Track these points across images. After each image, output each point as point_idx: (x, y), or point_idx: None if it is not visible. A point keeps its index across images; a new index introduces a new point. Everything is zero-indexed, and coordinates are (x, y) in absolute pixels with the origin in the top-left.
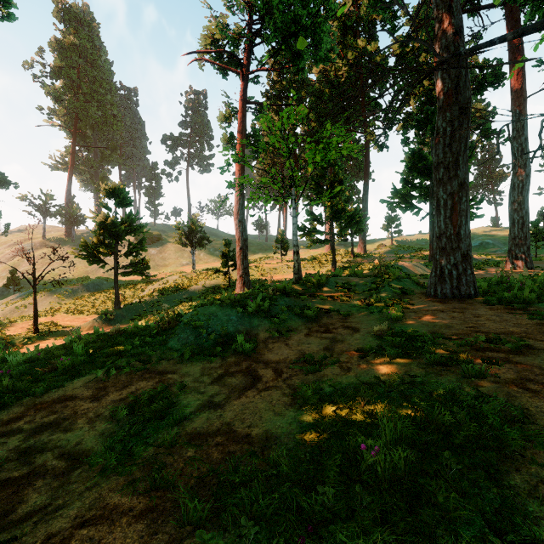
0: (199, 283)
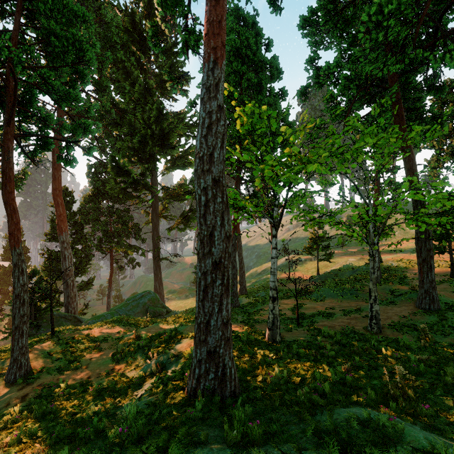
0: (360, 267)
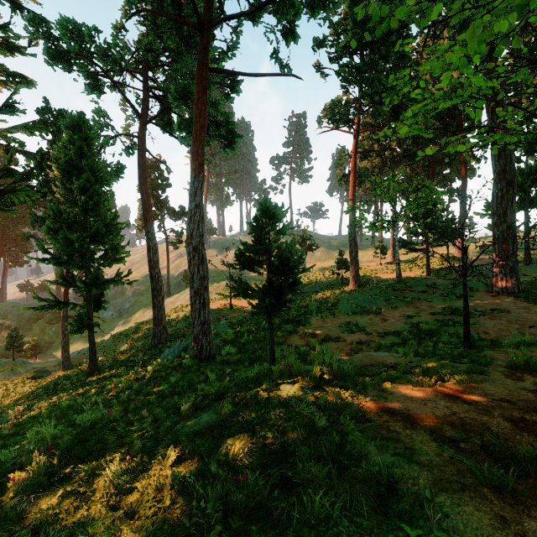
0: (318, 281)
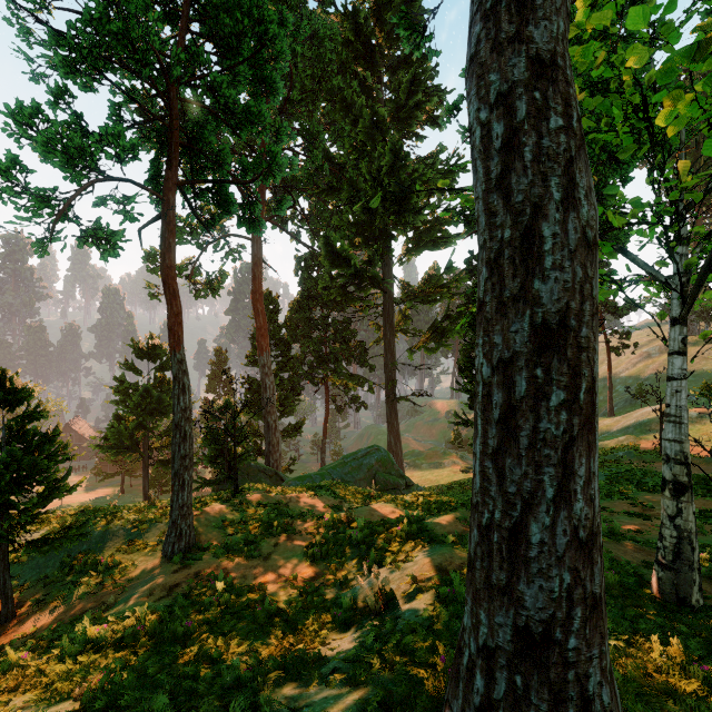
0: None
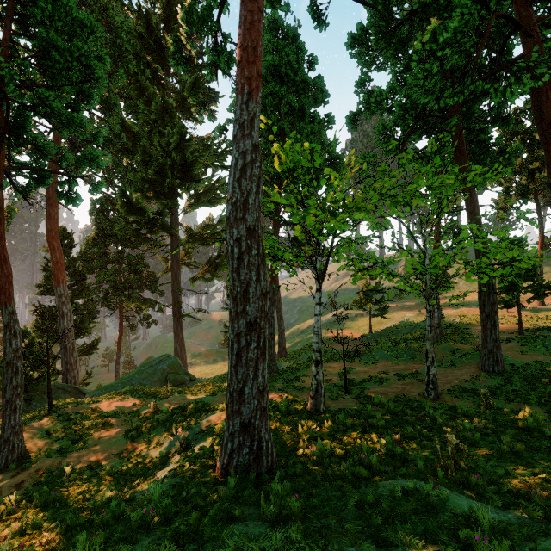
0: (418, 324)
